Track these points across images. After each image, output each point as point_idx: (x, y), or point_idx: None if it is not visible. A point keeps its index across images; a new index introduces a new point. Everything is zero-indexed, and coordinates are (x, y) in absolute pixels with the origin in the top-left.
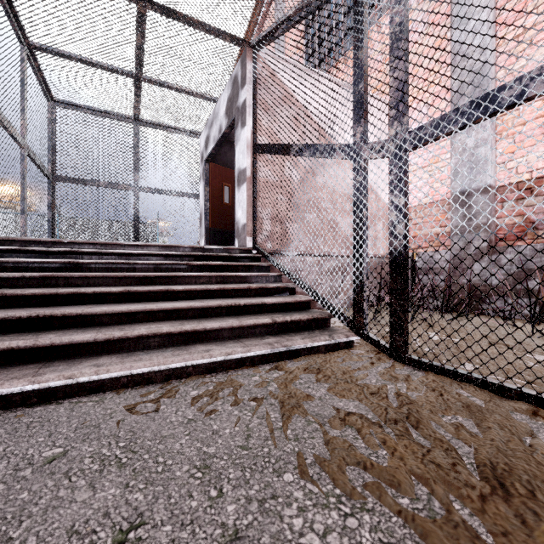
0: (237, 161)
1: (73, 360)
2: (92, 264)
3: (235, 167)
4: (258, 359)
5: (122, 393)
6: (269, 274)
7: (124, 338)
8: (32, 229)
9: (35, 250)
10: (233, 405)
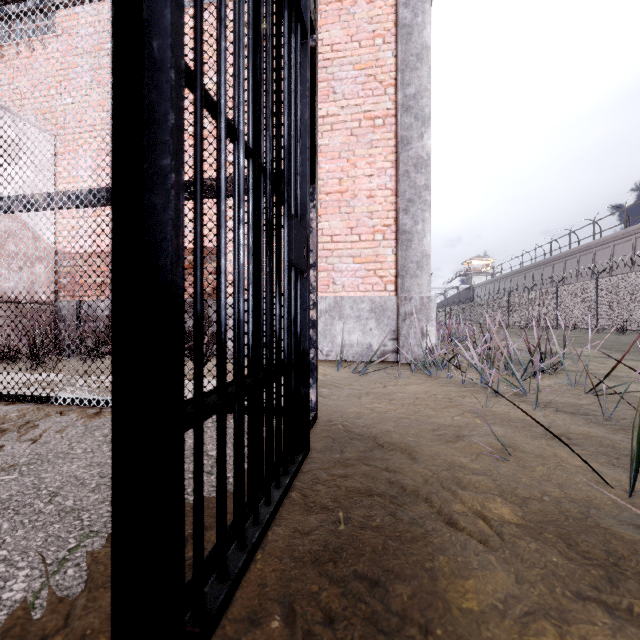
0: None
1: None
2: None
3: None
4: None
5: None
6: None
7: None
8: None
9: None
10: None
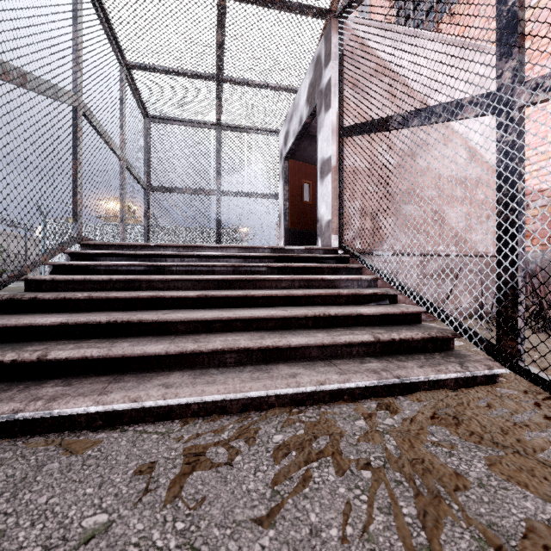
0: (320, 150)
1: (144, 375)
2: (173, 267)
3: (318, 157)
4: (360, 392)
5: (192, 425)
6: (362, 278)
7: (197, 352)
8: (136, 237)
9: (125, 253)
10: (335, 471)
